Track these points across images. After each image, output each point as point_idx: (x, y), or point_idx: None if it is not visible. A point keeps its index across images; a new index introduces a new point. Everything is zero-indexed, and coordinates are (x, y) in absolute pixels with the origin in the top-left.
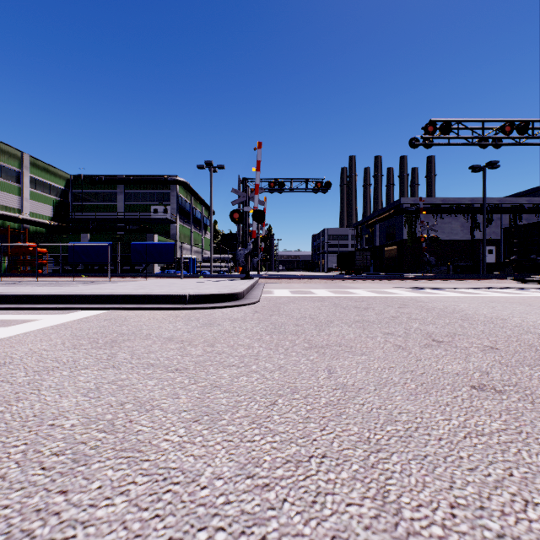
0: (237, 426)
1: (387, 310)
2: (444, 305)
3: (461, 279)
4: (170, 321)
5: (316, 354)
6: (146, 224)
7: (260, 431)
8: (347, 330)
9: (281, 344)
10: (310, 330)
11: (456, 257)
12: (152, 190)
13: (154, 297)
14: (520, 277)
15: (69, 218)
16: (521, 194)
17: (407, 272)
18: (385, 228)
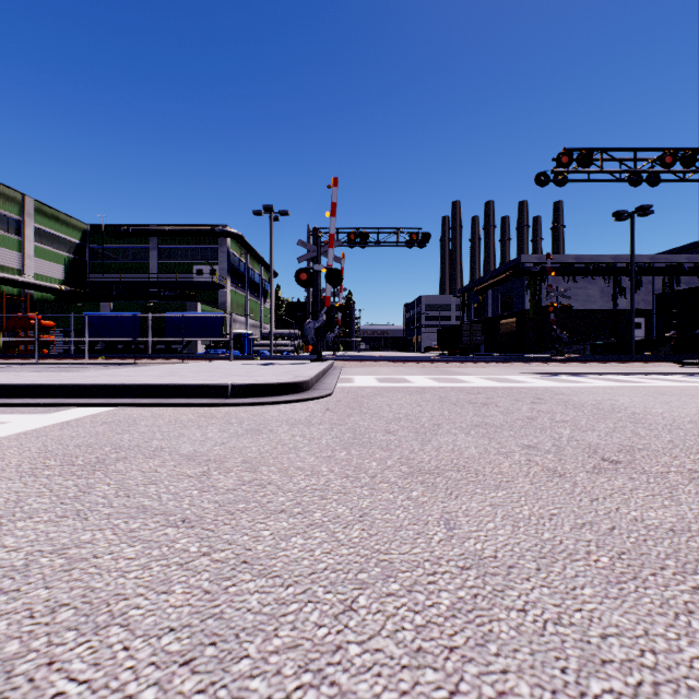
0: (270, 680)
1: (517, 406)
2: (595, 400)
3: (604, 362)
4: (199, 426)
5: (422, 487)
6: (187, 289)
7: (318, 698)
8: (464, 440)
9: (364, 467)
10: (408, 440)
11: (593, 333)
12: (195, 244)
13: (183, 388)
14: (683, 358)
15: (86, 282)
16: (677, 250)
17: (529, 352)
18: (500, 294)
